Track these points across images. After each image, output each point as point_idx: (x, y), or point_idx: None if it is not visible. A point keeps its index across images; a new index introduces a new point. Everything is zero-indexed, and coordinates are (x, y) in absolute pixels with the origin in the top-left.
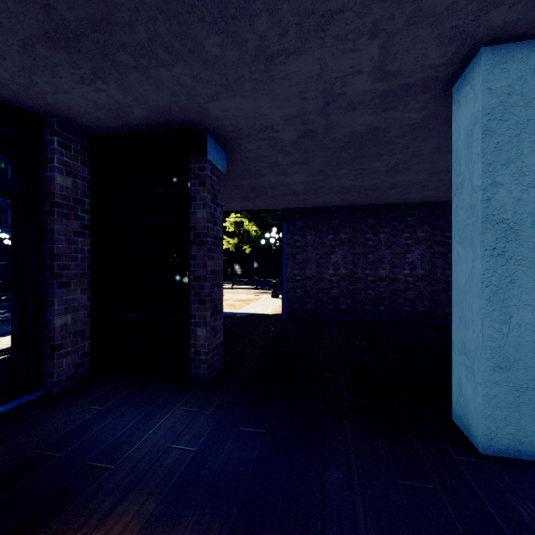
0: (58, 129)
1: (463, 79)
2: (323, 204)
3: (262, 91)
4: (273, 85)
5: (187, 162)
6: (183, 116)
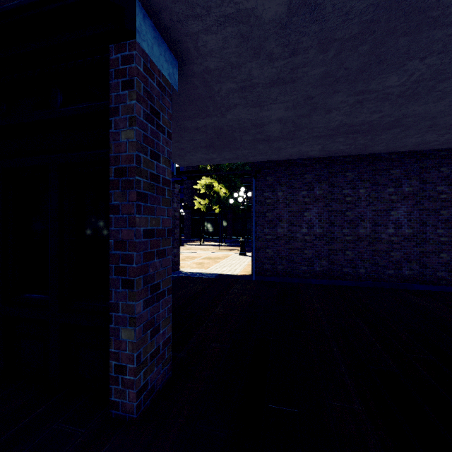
0: None
1: None
2: (298, 155)
3: None
4: None
5: (107, 54)
6: None
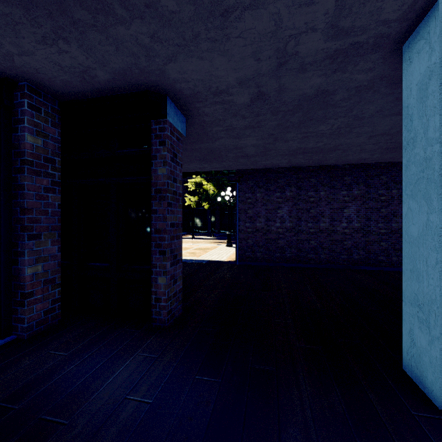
0: (28, 92)
1: (416, 35)
2: (271, 165)
3: (218, 51)
4: (229, 45)
5: (149, 124)
6: (144, 79)
